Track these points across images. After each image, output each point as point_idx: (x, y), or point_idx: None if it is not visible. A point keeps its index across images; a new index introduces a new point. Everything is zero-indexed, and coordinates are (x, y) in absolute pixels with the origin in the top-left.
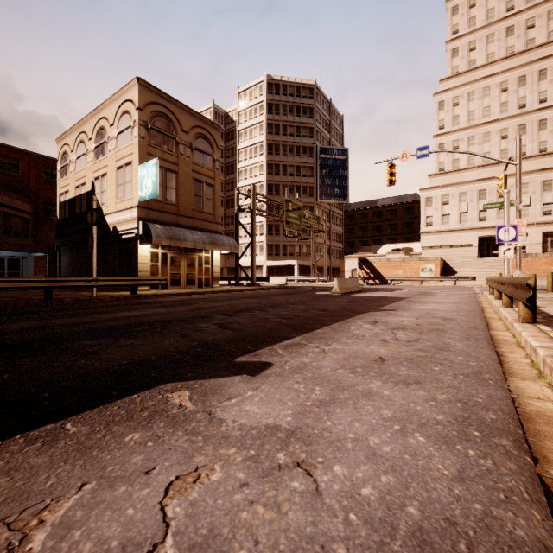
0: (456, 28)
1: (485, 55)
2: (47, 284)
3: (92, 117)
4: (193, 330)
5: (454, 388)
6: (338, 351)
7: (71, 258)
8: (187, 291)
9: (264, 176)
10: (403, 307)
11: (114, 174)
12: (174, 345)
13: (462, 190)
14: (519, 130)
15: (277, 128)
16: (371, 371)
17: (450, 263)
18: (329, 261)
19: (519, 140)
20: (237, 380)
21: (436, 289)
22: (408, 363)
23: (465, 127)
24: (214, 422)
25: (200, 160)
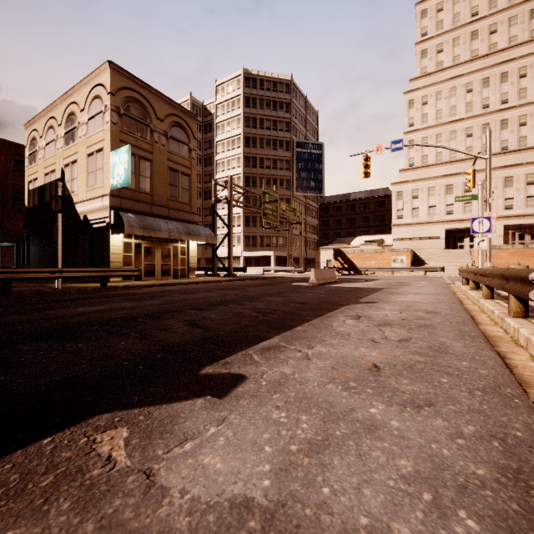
0: (425, 31)
1: (451, 57)
2: (4, 276)
3: (61, 101)
4: (157, 329)
5: (478, 413)
6: (323, 356)
7: (40, 248)
8: (162, 282)
9: (242, 168)
10: (382, 298)
11: (85, 161)
12: (129, 350)
13: (431, 185)
14: (483, 128)
15: (254, 121)
16: (368, 386)
17: (420, 255)
18: (305, 252)
19: (489, 135)
20: (198, 406)
21: (409, 280)
22: (408, 372)
23: (433, 125)
24: (152, 495)
25: (176, 149)
